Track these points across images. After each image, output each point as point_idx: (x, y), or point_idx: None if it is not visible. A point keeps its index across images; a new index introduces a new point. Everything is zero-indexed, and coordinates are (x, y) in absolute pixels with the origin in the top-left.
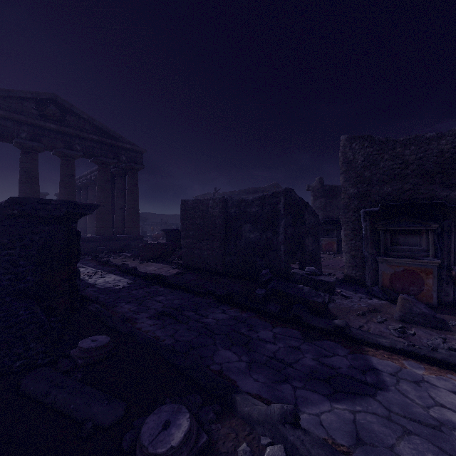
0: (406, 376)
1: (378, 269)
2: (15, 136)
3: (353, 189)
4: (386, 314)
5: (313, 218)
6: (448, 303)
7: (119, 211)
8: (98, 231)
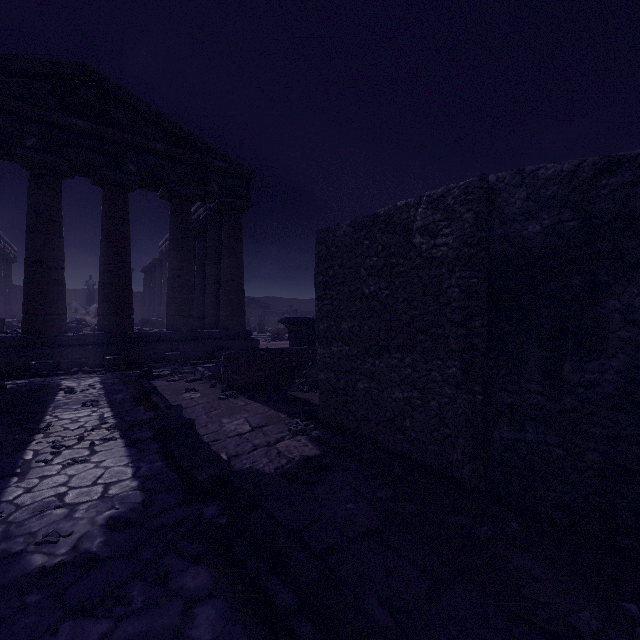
0: None
1: None
2: (14, 144)
3: None
4: None
5: None
6: None
7: (212, 288)
8: (170, 322)
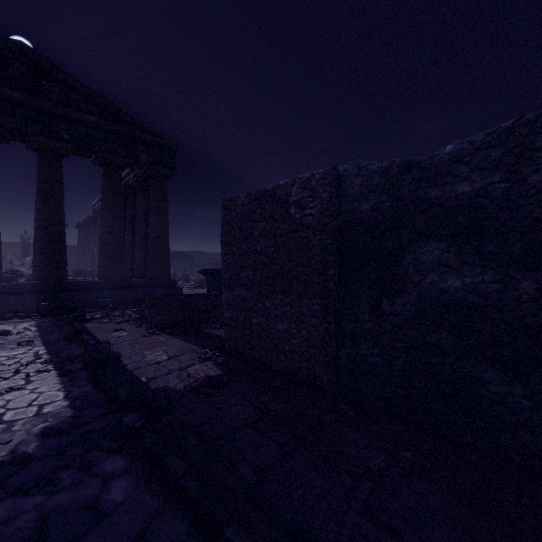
0: None
1: None
2: None
3: None
4: None
5: None
6: None
7: (141, 243)
8: (102, 272)
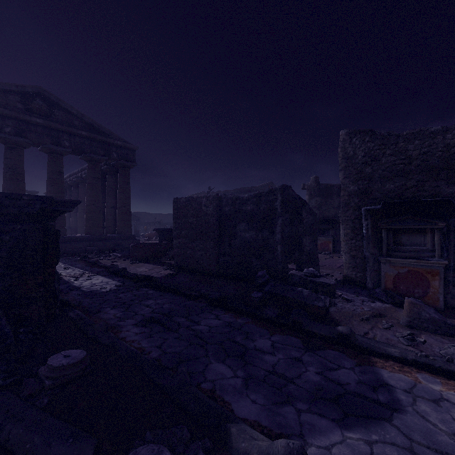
0: (422, 393)
1: (381, 270)
2: None
3: (353, 186)
4: (391, 319)
5: (311, 216)
6: (454, 306)
7: (110, 210)
8: (88, 230)
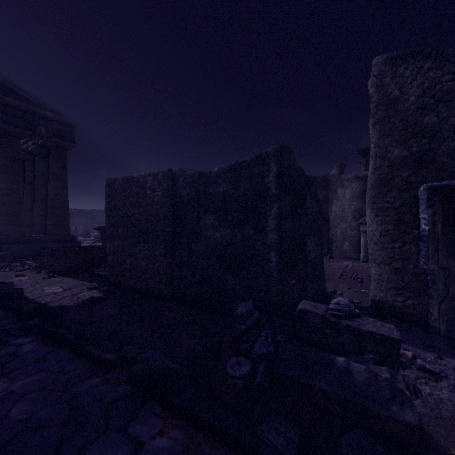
0: None
1: None
2: None
3: (400, 149)
4: None
5: (316, 206)
6: None
7: (40, 204)
8: None
